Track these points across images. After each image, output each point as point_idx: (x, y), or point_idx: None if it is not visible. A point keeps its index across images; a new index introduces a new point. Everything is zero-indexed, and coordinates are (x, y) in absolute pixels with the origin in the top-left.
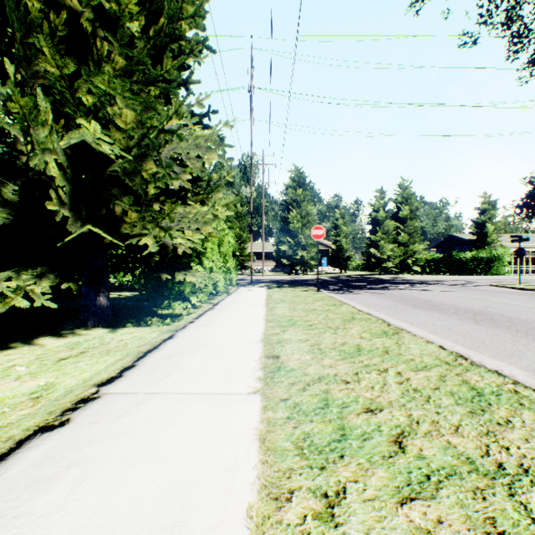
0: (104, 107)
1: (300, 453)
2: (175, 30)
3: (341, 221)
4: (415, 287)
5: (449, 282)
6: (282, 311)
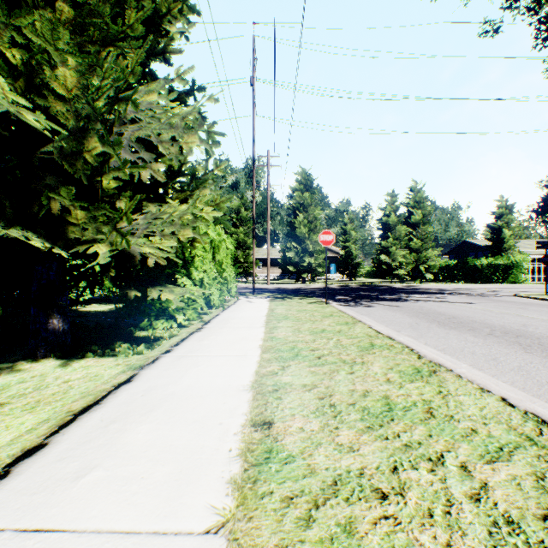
0: (42, 70)
1: None
2: None
3: (350, 227)
4: (433, 298)
5: (467, 291)
6: (285, 333)
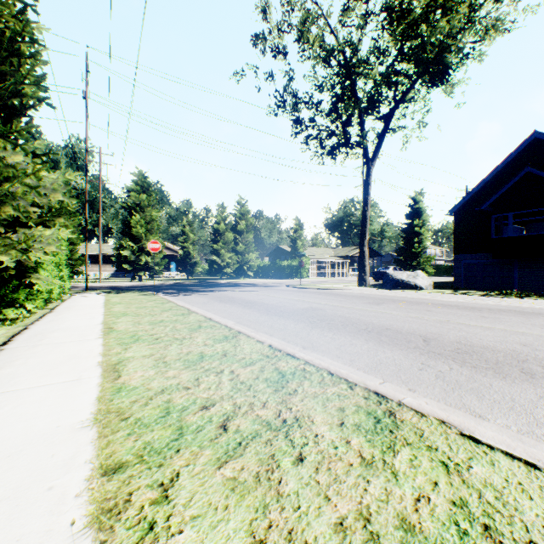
0: None
1: (119, 344)
2: (20, 89)
3: (189, 229)
4: (237, 289)
5: (265, 284)
6: (119, 309)
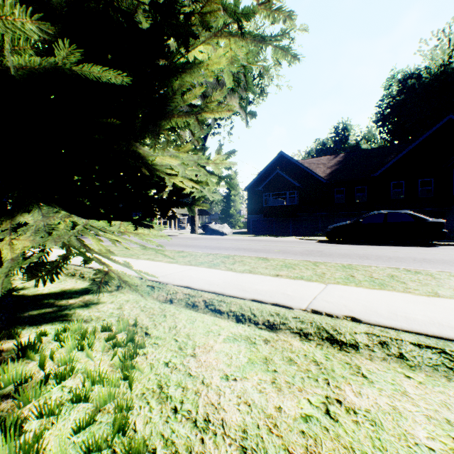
0: None
1: None
2: None
3: None
4: None
5: None
6: None
